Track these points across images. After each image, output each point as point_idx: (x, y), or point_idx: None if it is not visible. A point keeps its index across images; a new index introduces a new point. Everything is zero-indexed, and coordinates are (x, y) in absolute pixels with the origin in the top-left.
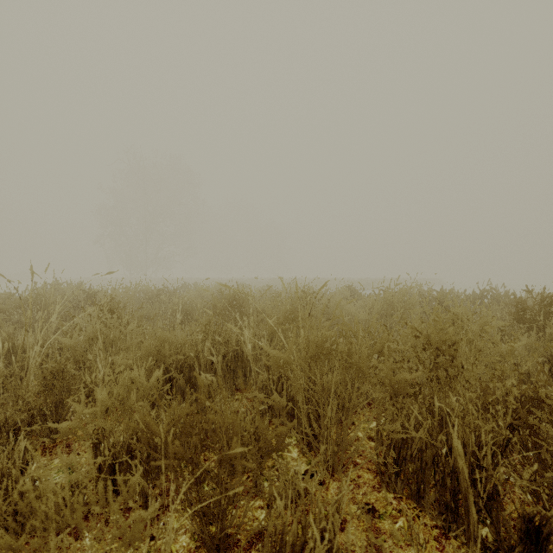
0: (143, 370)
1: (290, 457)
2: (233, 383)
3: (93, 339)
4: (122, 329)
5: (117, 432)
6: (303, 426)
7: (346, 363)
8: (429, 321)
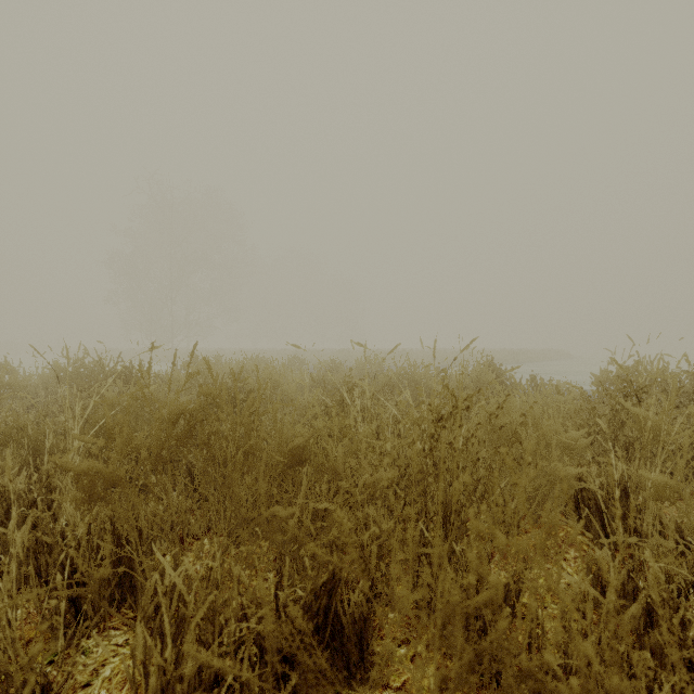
0: None
1: None
2: None
3: None
4: None
5: None
6: None
7: None
8: None
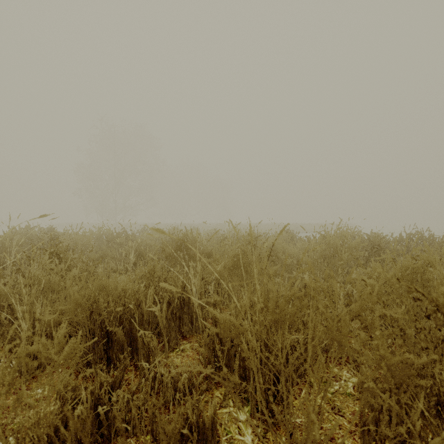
0: (63, 333)
1: (243, 443)
2: (179, 330)
3: (31, 285)
4: (63, 275)
5: (1, 438)
6: (259, 403)
7: (314, 328)
8: (397, 270)
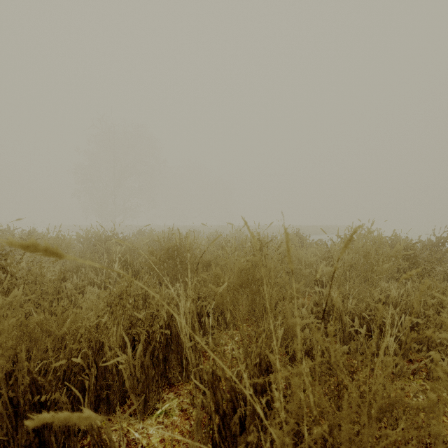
0: None
1: None
2: (165, 375)
3: None
4: None
5: None
6: None
7: None
8: None
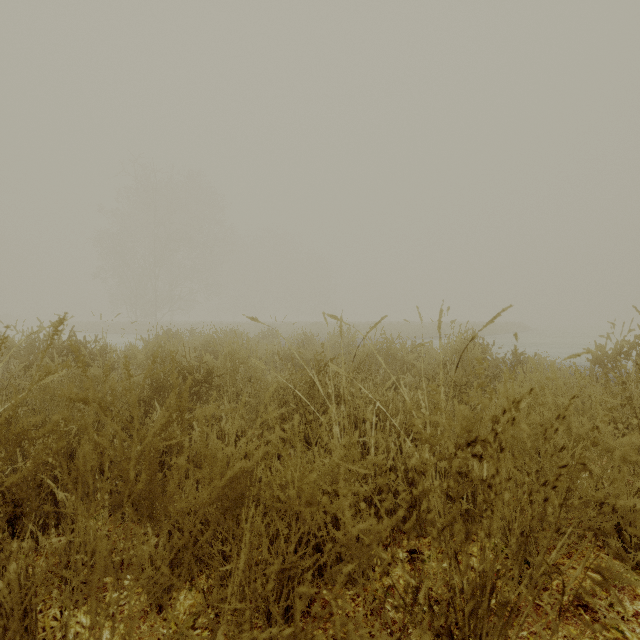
0: None
1: None
2: None
3: None
4: None
5: None
6: None
7: None
8: None
